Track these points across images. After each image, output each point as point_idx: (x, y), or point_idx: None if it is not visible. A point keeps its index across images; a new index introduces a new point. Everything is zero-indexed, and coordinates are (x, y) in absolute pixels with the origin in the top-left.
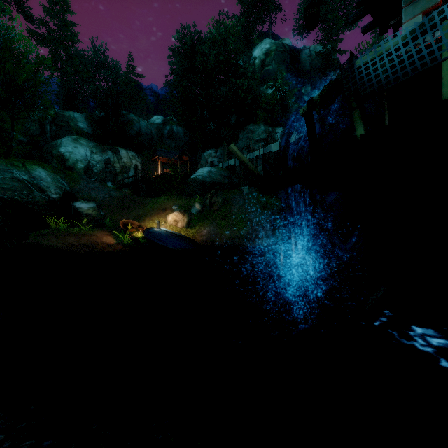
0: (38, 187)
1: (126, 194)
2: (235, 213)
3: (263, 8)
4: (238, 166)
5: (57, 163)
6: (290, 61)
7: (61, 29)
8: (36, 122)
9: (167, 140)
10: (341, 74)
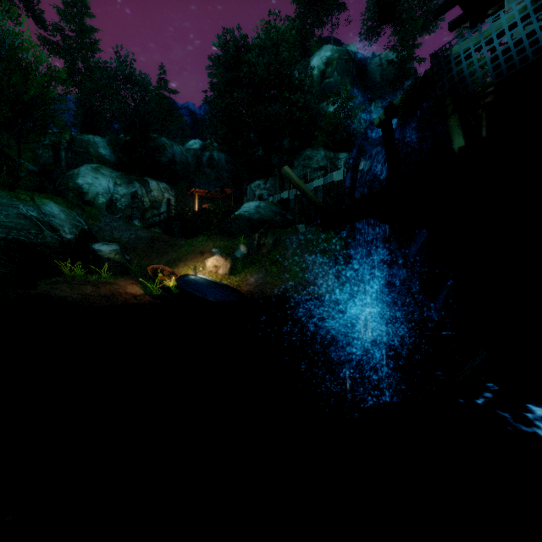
0: (50, 225)
1: (156, 235)
2: (289, 258)
3: (323, 7)
4: (292, 199)
5: (74, 197)
6: (356, 71)
7: (79, 35)
8: (48, 148)
9: (206, 169)
10: (432, 67)
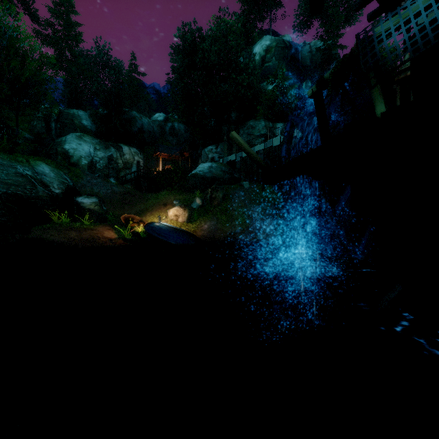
0: (42, 182)
1: (128, 190)
2: (236, 208)
3: (263, 4)
4: (238, 161)
5: (62, 160)
6: (290, 57)
7: (66, 29)
8: (41, 120)
9: (169, 137)
10: (357, 45)
